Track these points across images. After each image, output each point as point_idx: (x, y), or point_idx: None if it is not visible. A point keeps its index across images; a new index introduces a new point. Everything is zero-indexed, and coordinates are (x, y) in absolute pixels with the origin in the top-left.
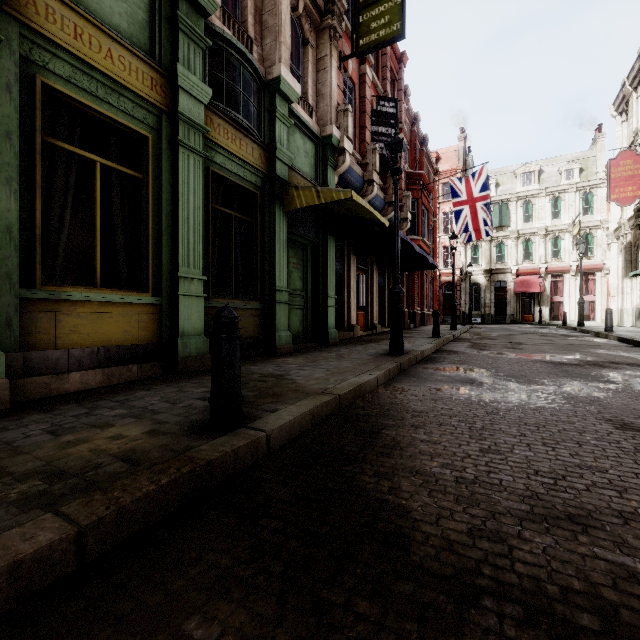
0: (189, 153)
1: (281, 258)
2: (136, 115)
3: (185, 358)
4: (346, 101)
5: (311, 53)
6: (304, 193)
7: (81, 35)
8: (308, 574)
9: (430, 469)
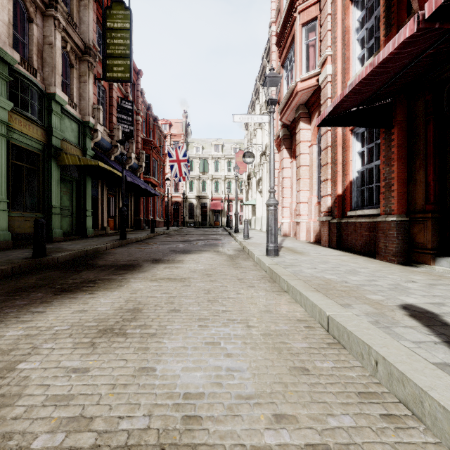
0: None
1: (56, 189)
2: None
3: None
4: (100, 98)
5: (76, 72)
6: (71, 157)
7: None
8: (72, 269)
9: (109, 259)
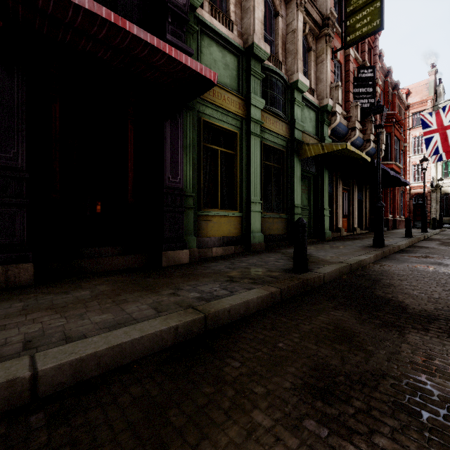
0: (254, 137)
1: (297, 187)
2: (232, 123)
3: (254, 244)
4: (335, 77)
5: (313, 55)
6: (313, 147)
7: (215, 94)
8: (365, 310)
9: (412, 293)
